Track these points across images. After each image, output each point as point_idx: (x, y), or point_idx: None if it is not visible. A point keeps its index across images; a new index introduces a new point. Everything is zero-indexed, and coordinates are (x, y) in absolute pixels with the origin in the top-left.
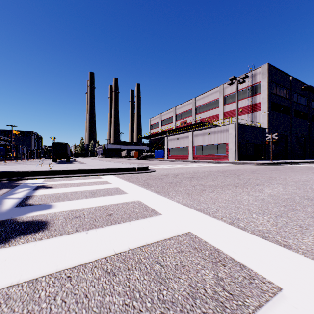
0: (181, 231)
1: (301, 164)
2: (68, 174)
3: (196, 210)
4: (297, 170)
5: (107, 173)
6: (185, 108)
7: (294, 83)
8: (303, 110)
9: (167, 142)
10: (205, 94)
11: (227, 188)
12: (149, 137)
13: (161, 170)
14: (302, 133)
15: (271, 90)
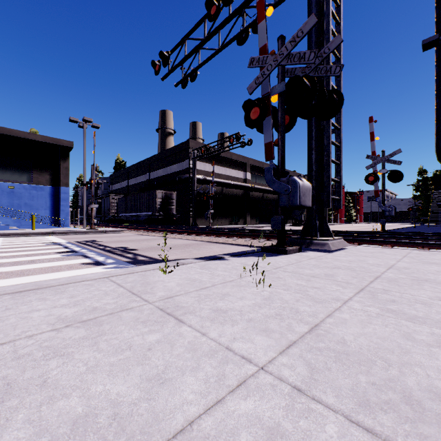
0: (2, 254)
1: None
2: None
3: None
4: None
5: None
6: None
7: None
8: None
9: None
10: None
11: None
12: None
13: None
14: None
15: None
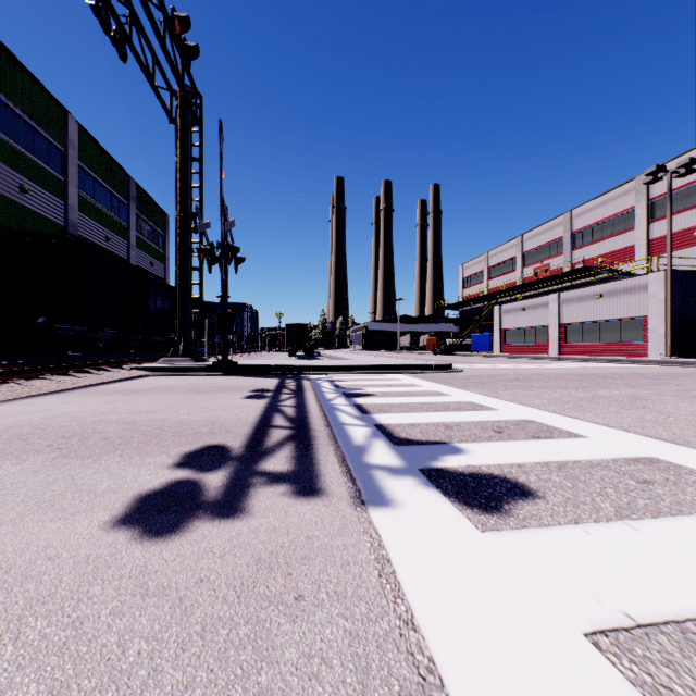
0: (464, 401)
1: None
2: (345, 371)
3: (486, 396)
4: None
5: (392, 371)
6: (546, 236)
7: None
8: None
9: (499, 317)
10: (598, 200)
11: (549, 388)
12: (459, 305)
13: (473, 371)
14: None
15: None
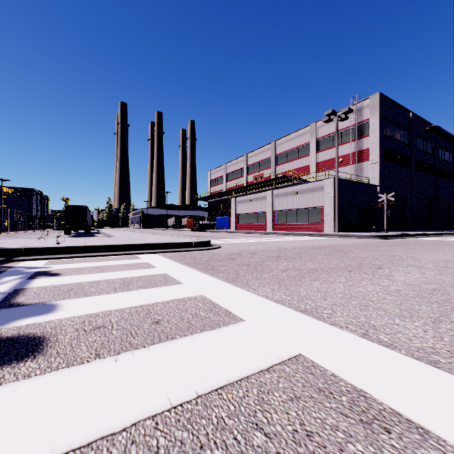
0: (285, 354)
1: (428, 237)
2: (87, 253)
3: (299, 311)
4: (426, 245)
5: (148, 251)
6: (261, 156)
7: (415, 122)
8: (427, 160)
9: (235, 205)
10: (290, 136)
11: (336, 273)
12: (208, 197)
13: (229, 247)
14: (427, 193)
15: (383, 130)
